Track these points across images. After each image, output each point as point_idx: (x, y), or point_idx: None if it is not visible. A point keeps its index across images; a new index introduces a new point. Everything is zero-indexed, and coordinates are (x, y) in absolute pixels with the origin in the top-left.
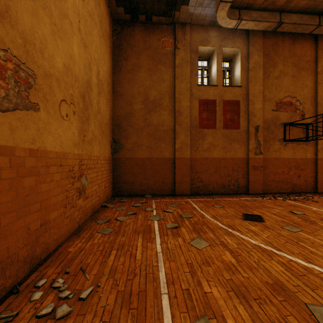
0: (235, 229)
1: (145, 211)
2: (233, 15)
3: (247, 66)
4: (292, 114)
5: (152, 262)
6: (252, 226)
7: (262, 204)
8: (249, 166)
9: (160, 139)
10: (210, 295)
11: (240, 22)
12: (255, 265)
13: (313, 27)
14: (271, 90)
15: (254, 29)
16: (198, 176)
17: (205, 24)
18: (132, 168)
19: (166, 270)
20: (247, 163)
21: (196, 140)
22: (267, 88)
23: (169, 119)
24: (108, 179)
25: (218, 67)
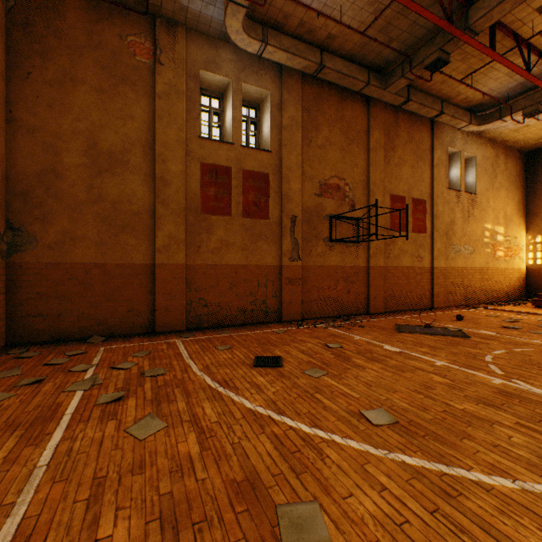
0: (232, 386)
1: (67, 374)
2: (255, 33)
3: (280, 122)
4: (341, 203)
5: (4, 497)
6: (260, 376)
7: (294, 336)
8: (283, 279)
9: (125, 228)
10: None
11: (266, 48)
12: (230, 450)
13: (362, 83)
14: (314, 164)
15: (287, 65)
16: (200, 296)
17: (212, 35)
18: (60, 284)
19: (31, 509)
20: (280, 274)
21: (196, 234)
22: (308, 160)
23: (145, 192)
24: None
25: (235, 113)
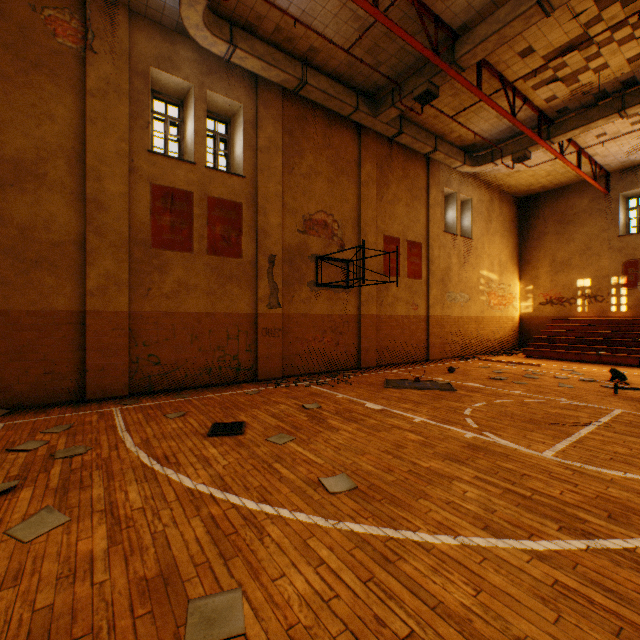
0: (173, 462)
1: None
2: (220, 31)
3: (256, 142)
4: (329, 243)
5: None
6: (213, 448)
7: (268, 397)
8: (259, 329)
9: (41, 263)
10: None
11: (236, 52)
12: (148, 541)
13: (351, 108)
14: (297, 195)
15: (263, 75)
16: (151, 352)
17: (167, 26)
18: None
19: None
20: (256, 324)
21: (145, 273)
22: (290, 191)
23: (70, 217)
24: None
25: (197, 126)
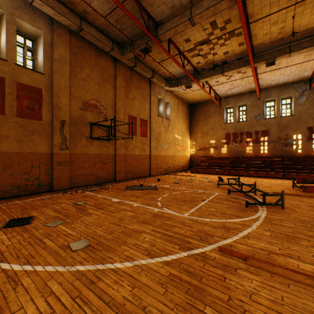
0: None
1: None
2: None
3: (52, 55)
4: (98, 116)
5: None
6: (4, 235)
7: (56, 200)
8: (54, 162)
9: None
10: None
11: None
12: None
13: (109, 48)
14: (79, 89)
15: (55, 18)
16: None
17: None
18: None
19: None
20: (52, 159)
21: None
22: (75, 86)
23: None
24: None
25: (9, 38)
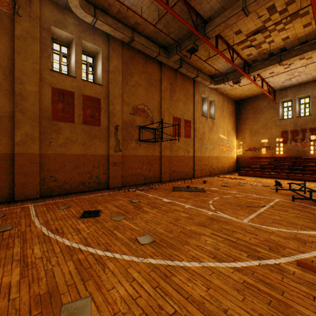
0: (60, 232)
1: None
2: (89, 10)
3: (108, 68)
4: (146, 120)
5: None
6: (83, 224)
7: (114, 197)
8: (110, 163)
9: None
10: None
11: (97, 21)
12: (43, 275)
13: (156, 53)
14: (130, 95)
15: (111, 34)
16: (51, 175)
17: (60, 5)
18: None
19: None
20: (108, 160)
21: (48, 133)
22: (126, 93)
23: (5, 103)
24: None
25: (77, 58)
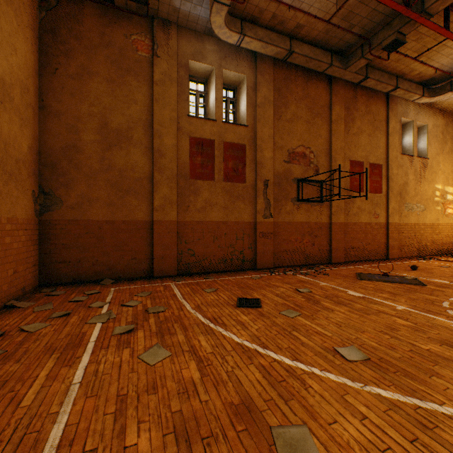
0: (220, 323)
1: (88, 309)
2: (234, 27)
3: (255, 101)
4: (306, 169)
5: (50, 407)
6: (244, 315)
7: (268, 282)
8: (257, 233)
9: (130, 192)
10: (132, 452)
11: (244, 39)
12: (225, 377)
13: (326, 65)
14: (283, 135)
15: (261, 52)
16: (189, 247)
17: (198, 31)
18: (80, 237)
19: (71, 418)
20: (255, 229)
21: (185, 195)
22: (278, 133)
23: (145, 162)
24: (25, 258)
25: (217, 95)
